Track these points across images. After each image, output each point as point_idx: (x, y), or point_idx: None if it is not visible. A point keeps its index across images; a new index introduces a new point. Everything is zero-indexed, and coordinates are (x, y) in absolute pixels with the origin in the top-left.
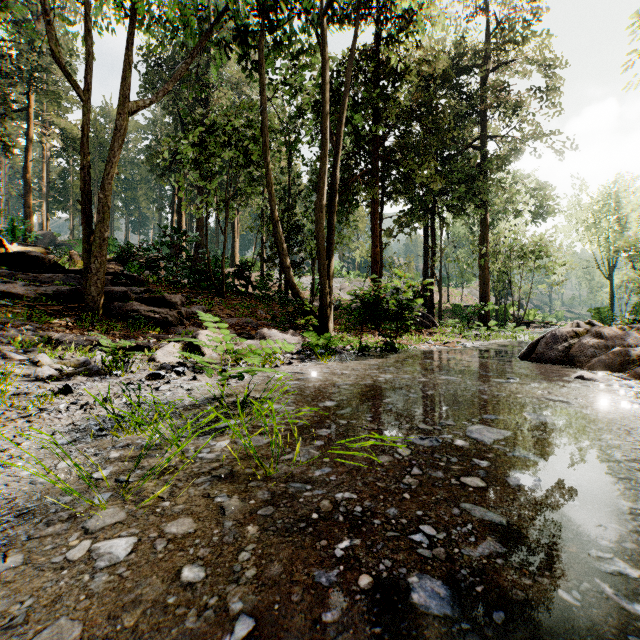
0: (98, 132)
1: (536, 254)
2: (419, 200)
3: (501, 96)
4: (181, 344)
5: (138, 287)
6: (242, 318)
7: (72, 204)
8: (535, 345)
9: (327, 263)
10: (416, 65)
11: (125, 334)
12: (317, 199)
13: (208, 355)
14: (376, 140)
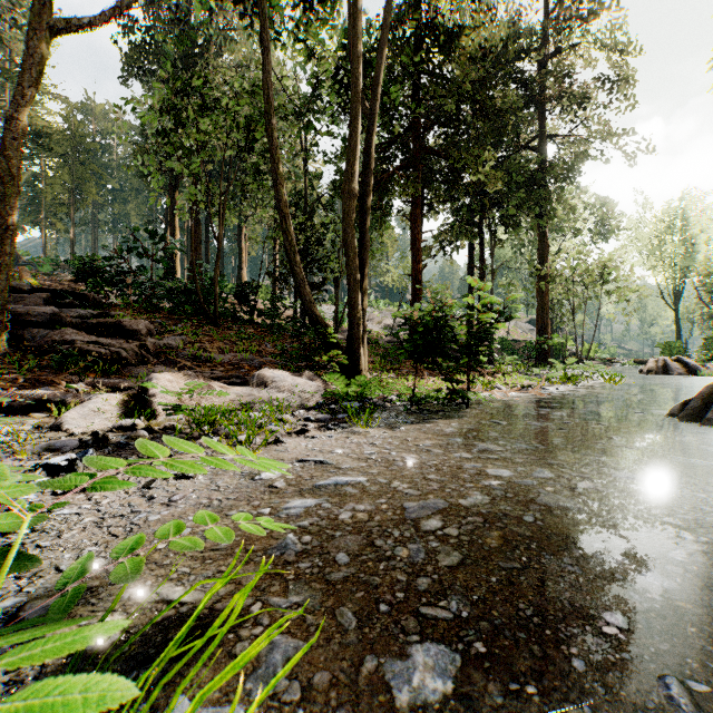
0: (75, 129)
1: (604, 277)
2: (466, 210)
3: (562, 88)
4: (125, 395)
5: (93, 310)
6: (239, 353)
7: (45, 217)
8: (706, 397)
9: (359, 274)
10: (471, 25)
11: (40, 378)
12: (345, 181)
13: (164, 415)
14: (418, 126)
